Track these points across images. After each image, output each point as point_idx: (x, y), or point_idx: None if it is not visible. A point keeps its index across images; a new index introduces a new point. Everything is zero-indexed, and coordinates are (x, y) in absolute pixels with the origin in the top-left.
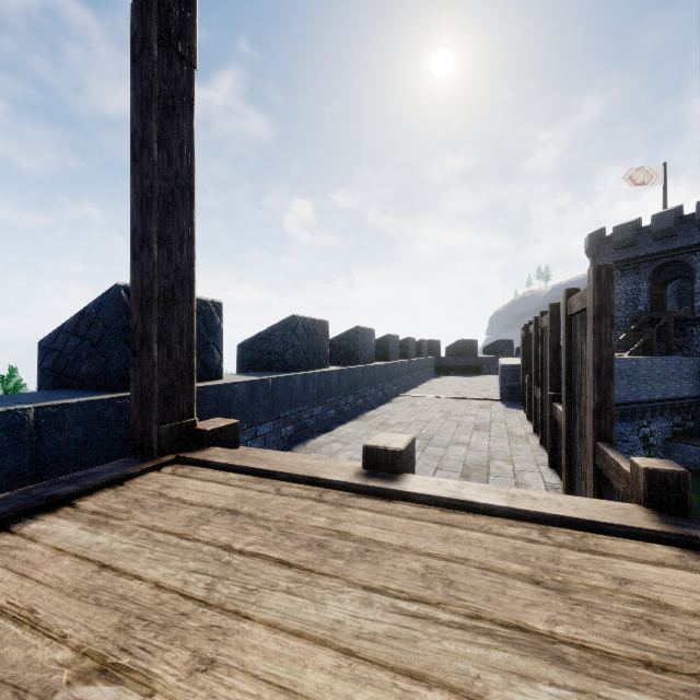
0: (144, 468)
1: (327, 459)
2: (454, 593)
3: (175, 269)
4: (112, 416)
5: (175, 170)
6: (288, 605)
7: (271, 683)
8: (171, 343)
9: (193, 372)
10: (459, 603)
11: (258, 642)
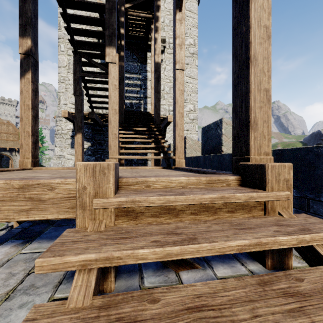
0: (220, 174)
1: (170, 194)
2: None
3: (239, 63)
4: (311, 159)
5: (239, 3)
6: None
7: None
8: (237, 110)
9: (249, 123)
10: None
11: None
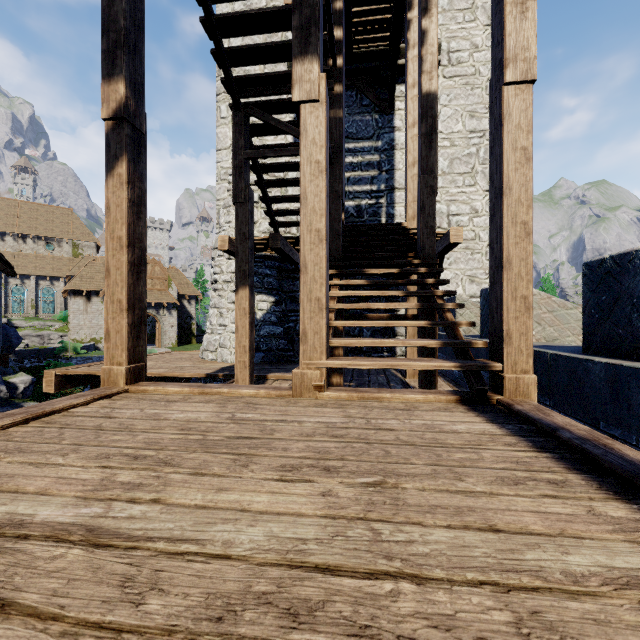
0: None
1: None
2: (131, 570)
3: None
4: None
5: None
6: (298, 530)
7: (285, 494)
8: None
9: None
10: (134, 561)
11: (304, 507)
